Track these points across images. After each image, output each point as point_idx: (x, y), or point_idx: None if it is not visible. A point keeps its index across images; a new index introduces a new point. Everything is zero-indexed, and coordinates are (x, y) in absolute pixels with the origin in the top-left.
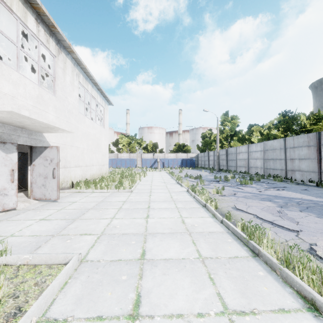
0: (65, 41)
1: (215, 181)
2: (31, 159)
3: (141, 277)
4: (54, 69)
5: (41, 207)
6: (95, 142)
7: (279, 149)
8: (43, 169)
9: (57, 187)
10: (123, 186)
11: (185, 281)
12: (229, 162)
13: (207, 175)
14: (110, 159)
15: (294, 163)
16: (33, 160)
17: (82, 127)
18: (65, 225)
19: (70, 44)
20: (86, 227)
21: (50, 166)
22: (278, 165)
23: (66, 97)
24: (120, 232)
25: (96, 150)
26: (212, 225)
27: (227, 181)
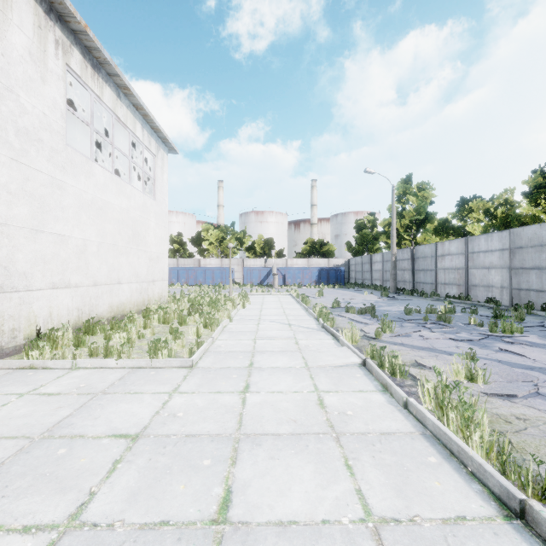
0: None
1: (413, 322)
2: None
3: None
4: None
5: None
6: (127, 229)
7: None
8: None
9: None
10: (169, 348)
11: None
12: (418, 275)
13: (378, 302)
14: (184, 269)
15: None
16: None
17: (78, 187)
18: None
19: None
20: None
21: None
22: None
23: (12, 90)
24: None
25: (131, 247)
26: None
27: (446, 322)
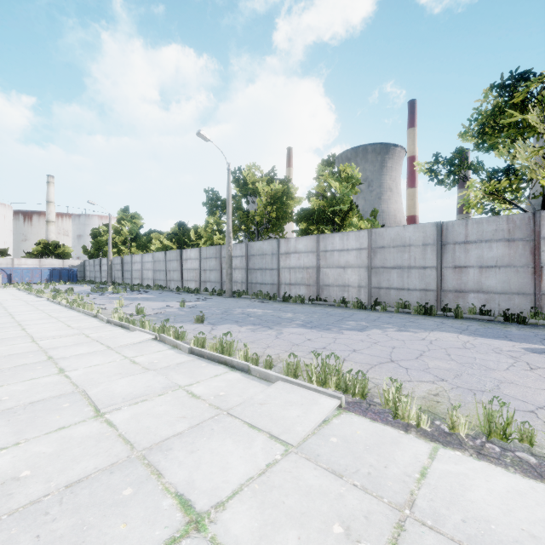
0: None
1: (89, 293)
2: None
3: (13, 316)
4: None
5: None
6: None
7: (163, 261)
8: None
9: None
10: None
11: (35, 315)
12: (125, 274)
13: (87, 289)
14: None
15: (171, 274)
16: None
17: None
18: None
19: None
20: None
21: None
22: (163, 276)
23: None
24: None
25: None
26: (58, 308)
27: (103, 292)
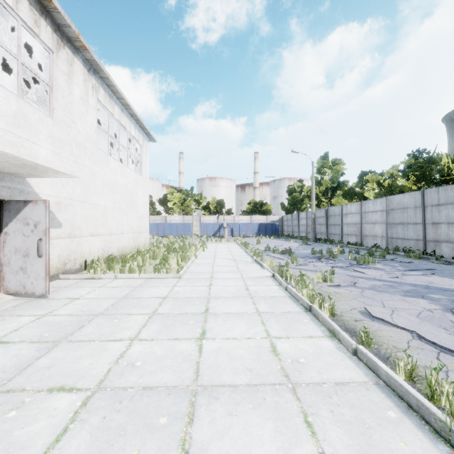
0: (69, 27)
1: (314, 258)
2: (1, 222)
3: None
4: (51, 72)
5: (11, 309)
6: (127, 197)
7: (413, 208)
8: (21, 241)
9: (46, 273)
10: (167, 268)
11: None
12: (330, 228)
13: (298, 248)
14: (155, 224)
15: (439, 230)
16: (4, 225)
17: (102, 173)
18: (31, 360)
19: (80, 34)
20: (70, 366)
21: (34, 235)
22: (412, 232)
23: (74, 122)
24: (139, 382)
25: (128, 210)
26: (337, 362)
27: (334, 258)
